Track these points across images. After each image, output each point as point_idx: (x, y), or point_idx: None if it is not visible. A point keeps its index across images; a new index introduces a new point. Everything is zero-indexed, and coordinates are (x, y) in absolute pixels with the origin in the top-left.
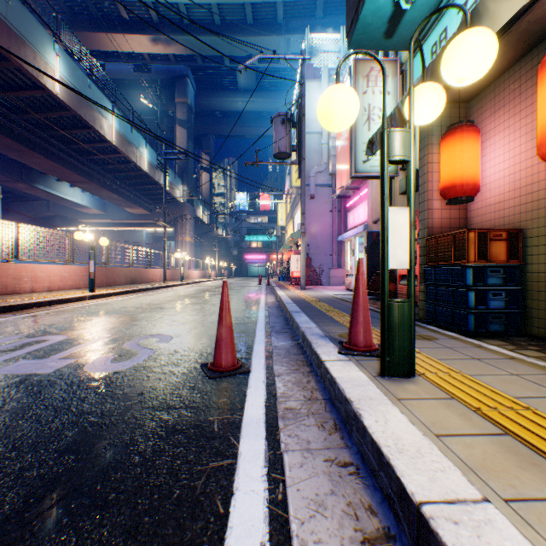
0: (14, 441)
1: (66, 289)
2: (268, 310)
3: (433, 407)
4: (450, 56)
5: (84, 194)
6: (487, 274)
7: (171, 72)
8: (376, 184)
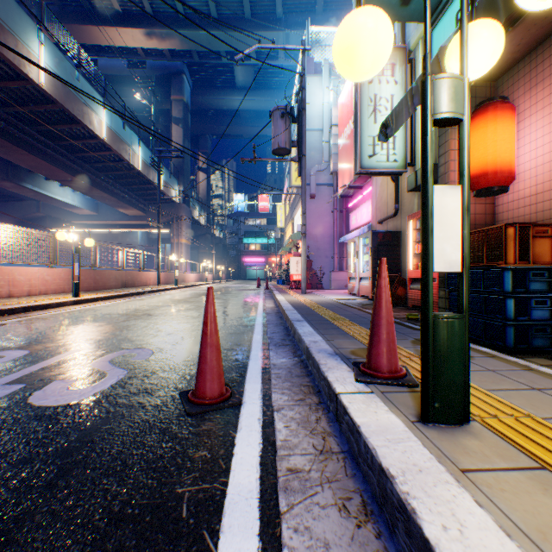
0: None
1: (48, 294)
2: (266, 317)
3: (524, 490)
4: None
5: (75, 194)
6: (529, 278)
7: (166, 68)
8: (381, 182)
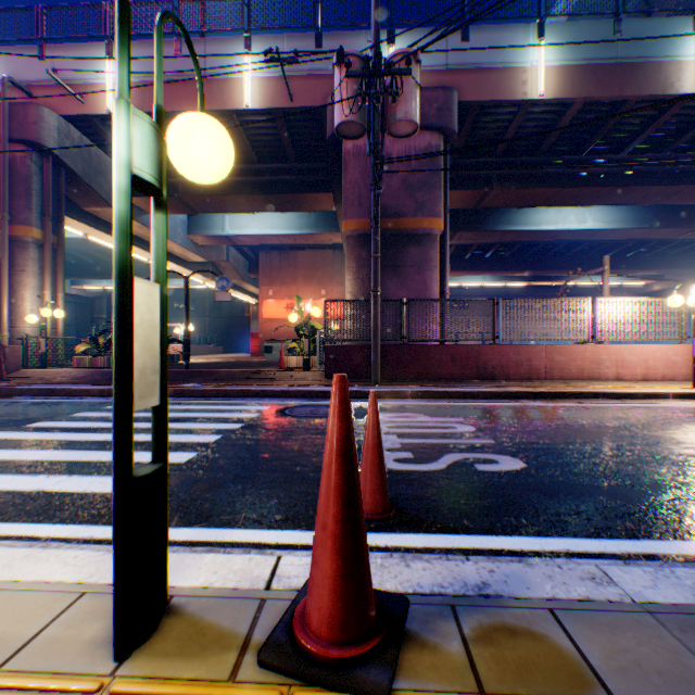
0: (259, 463)
1: (673, 379)
2: None
3: (25, 619)
4: None
5: None
6: None
7: None
8: None
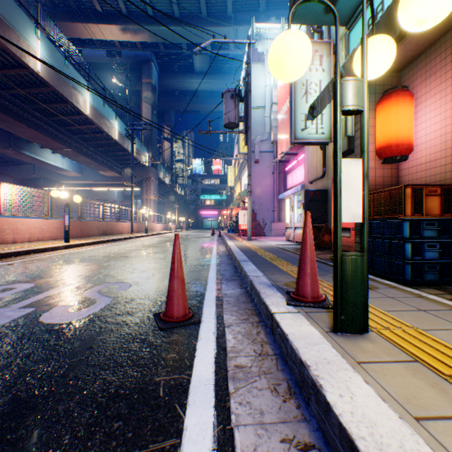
0: None
1: (44, 240)
2: (219, 258)
3: (399, 374)
4: None
5: (64, 160)
6: (423, 227)
7: (138, 57)
8: (312, 150)
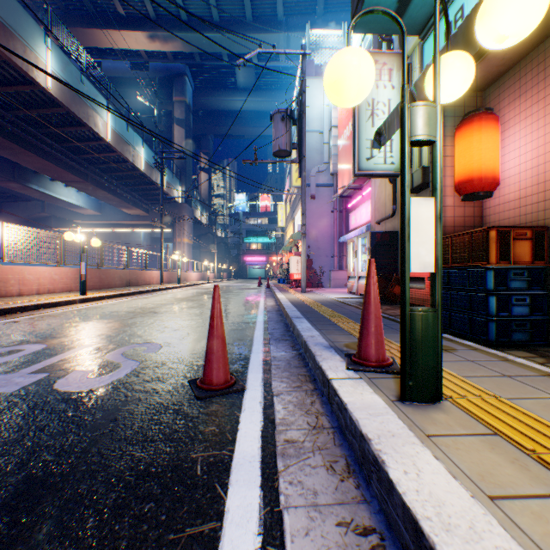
0: None
1: (56, 292)
2: (267, 314)
3: (475, 448)
4: (489, 8)
5: (79, 195)
6: (510, 277)
7: (168, 70)
8: (379, 183)
